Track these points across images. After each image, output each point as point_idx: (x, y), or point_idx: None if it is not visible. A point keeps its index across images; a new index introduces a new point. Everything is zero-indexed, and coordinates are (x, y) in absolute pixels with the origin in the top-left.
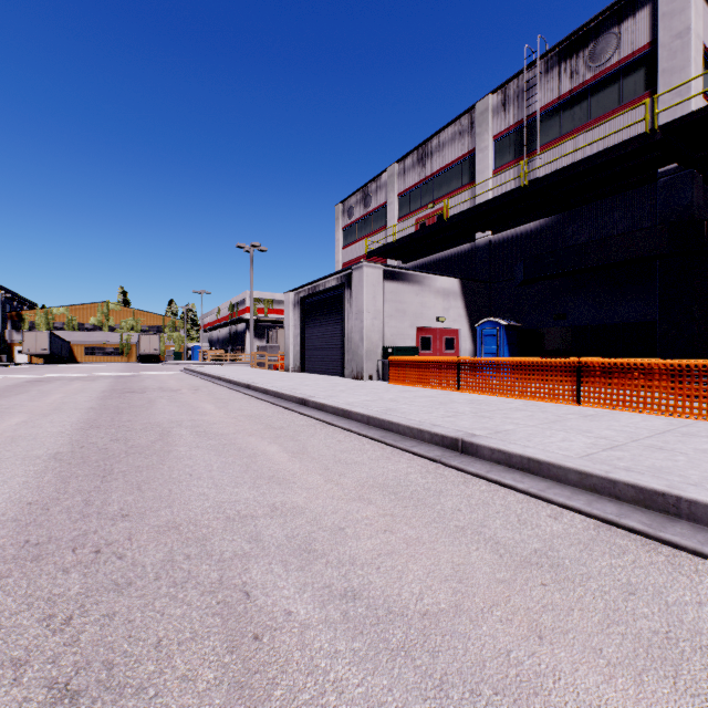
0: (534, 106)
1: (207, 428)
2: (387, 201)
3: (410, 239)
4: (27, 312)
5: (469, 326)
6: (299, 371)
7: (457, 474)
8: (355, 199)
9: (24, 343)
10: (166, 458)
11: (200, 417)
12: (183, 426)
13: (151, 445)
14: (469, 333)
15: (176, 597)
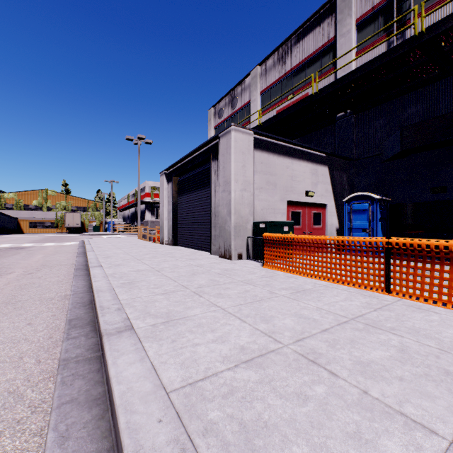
0: None
1: None
2: (251, 99)
3: (275, 120)
4: None
5: (334, 202)
6: (171, 244)
7: None
8: (224, 102)
9: None
10: None
11: None
12: None
13: None
14: (334, 208)
15: None
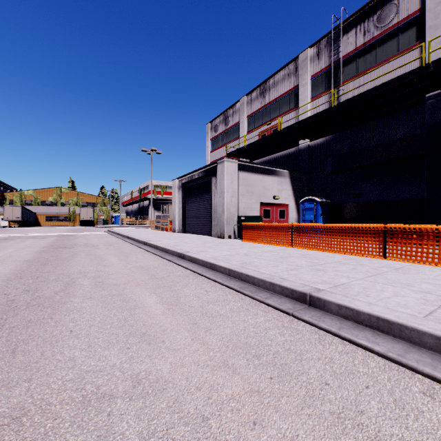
0: (339, 55)
1: (105, 279)
2: (240, 121)
3: (256, 144)
4: (7, 193)
5: (295, 202)
6: (181, 232)
7: (310, 329)
8: (219, 120)
9: (5, 213)
10: (58, 311)
11: (104, 268)
12: (87, 277)
13: (52, 296)
14: (295, 207)
15: None
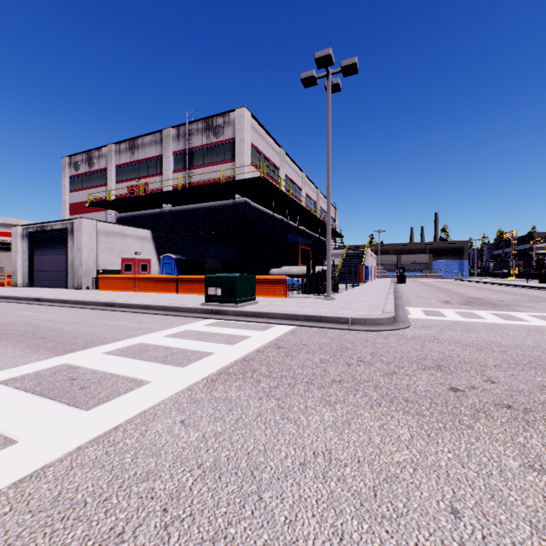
0: (192, 145)
1: None
2: (107, 168)
3: (121, 202)
4: None
5: (158, 258)
6: (28, 286)
7: (105, 311)
8: (81, 158)
9: None
10: None
11: None
12: None
13: None
14: (158, 262)
15: (14, 326)
